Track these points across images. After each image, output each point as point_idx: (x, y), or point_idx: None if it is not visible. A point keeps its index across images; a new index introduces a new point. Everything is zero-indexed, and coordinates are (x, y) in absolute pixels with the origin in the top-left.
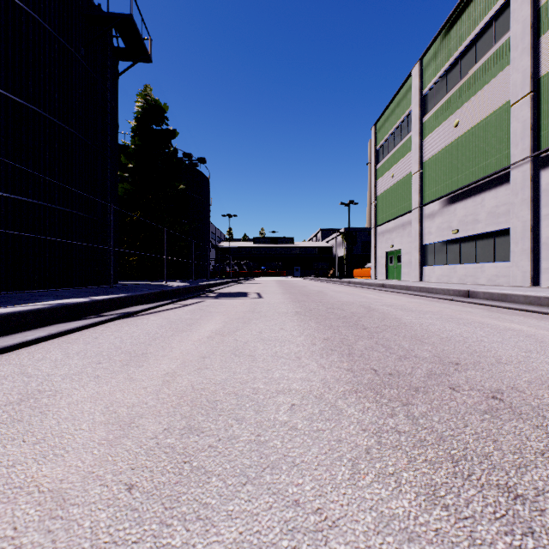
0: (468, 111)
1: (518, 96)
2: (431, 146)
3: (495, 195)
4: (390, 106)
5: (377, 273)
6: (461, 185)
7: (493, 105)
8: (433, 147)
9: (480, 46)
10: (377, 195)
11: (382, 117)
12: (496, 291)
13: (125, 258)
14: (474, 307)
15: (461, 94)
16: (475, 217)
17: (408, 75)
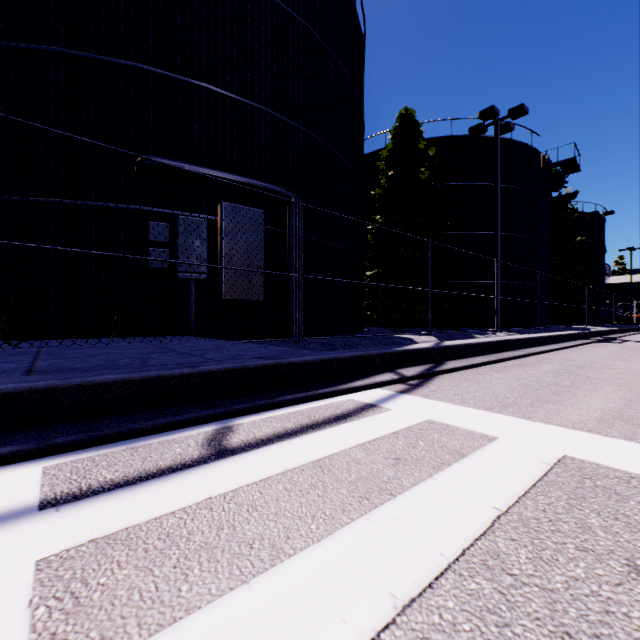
0: None
1: None
2: None
3: None
4: None
5: None
6: None
7: None
8: None
9: None
10: None
11: None
12: None
13: None
14: None
15: None
16: None
17: None
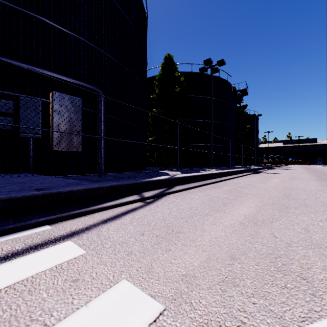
0: None
1: None
2: None
3: None
4: None
5: None
6: None
7: None
8: None
9: None
10: None
11: None
12: None
13: None
14: None
15: None
16: None
17: None
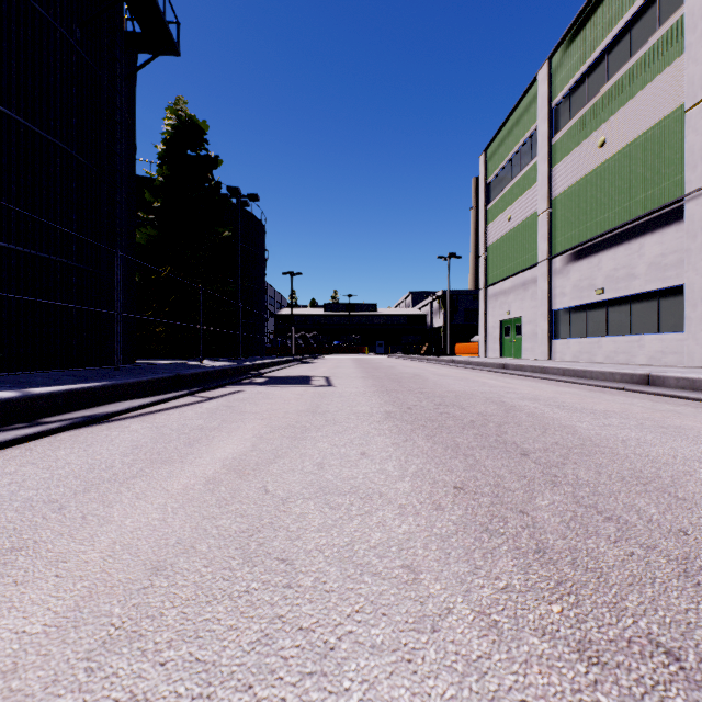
0: (620, 123)
1: (697, 97)
2: (564, 175)
3: (660, 239)
4: (506, 125)
5: (487, 349)
6: (608, 227)
7: (657, 114)
8: (568, 177)
9: (637, 33)
10: (488, 244)
11: (494, 140)
12: (700, 376)
13: (149, 329)
14: (673, 402)
15: (609, 102)
16: (630, 271)
17: (532, 80)
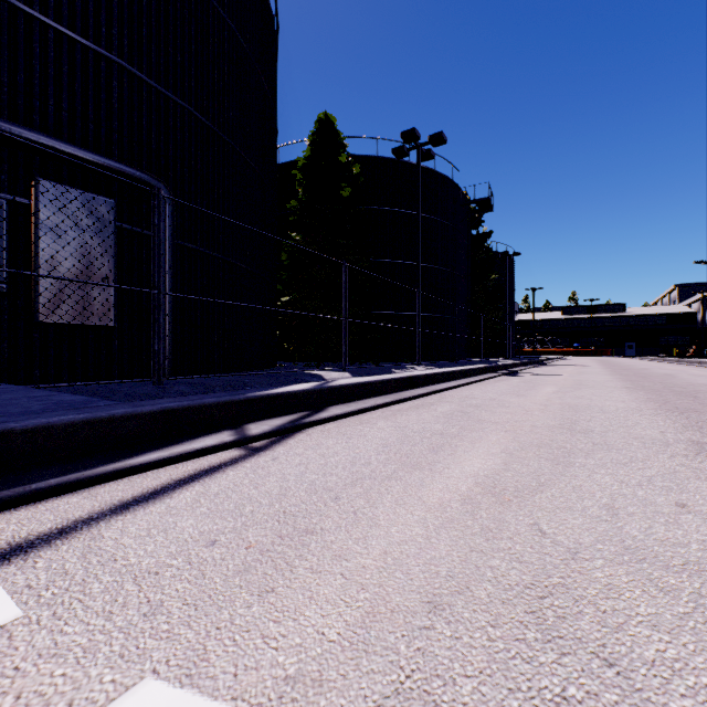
0: None
1: None
2: None
3: None
4: None
5: None
6: None
7: None
8: None
9: None
10: None
11: None
12: None
13: None
14: None
15: None
16: None
17: None
